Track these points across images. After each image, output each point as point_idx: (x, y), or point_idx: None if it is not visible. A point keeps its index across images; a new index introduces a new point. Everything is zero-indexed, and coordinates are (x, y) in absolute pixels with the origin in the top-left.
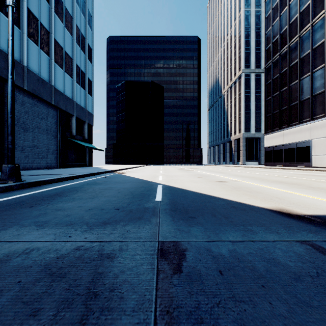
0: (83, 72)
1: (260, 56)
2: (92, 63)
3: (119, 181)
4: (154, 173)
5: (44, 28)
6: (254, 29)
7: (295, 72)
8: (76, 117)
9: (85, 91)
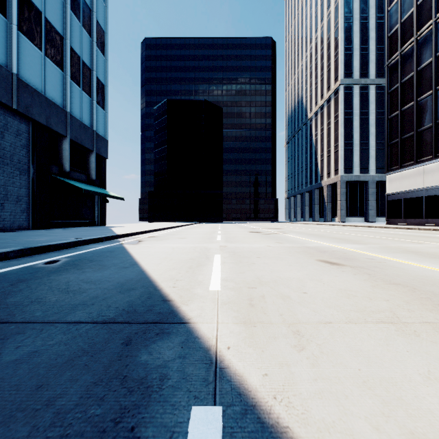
0: (86, 65)
1: (367, 59)
2: (105, 56)
3: (35, 298)
4: (201, 245)
5: None
6: (358, 19)
7: None
8: (71, 141)
9: (92, 100)
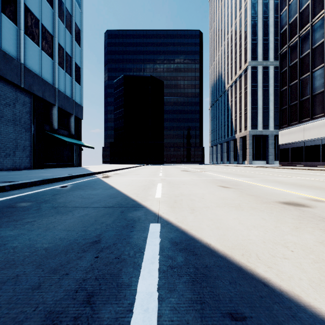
0: (68, 54)
1: (267, 47)
2: (81, 47)
3: (70, 200)
4: (149, 178)
5: None
6: (261, 18)
7: (320, 54)
8: (58, 108)
9: (72, 78)
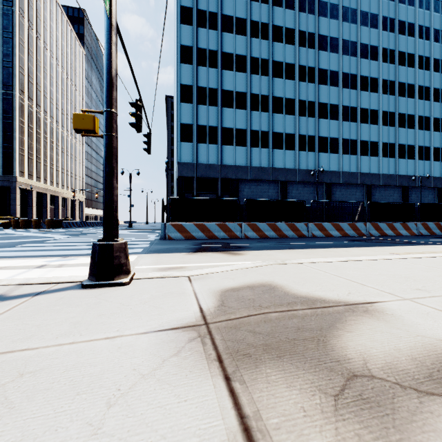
0: None
1: None
2: None
3: None
4: None
5: (426, 147)
6: None
7: None
8: None
9: None
